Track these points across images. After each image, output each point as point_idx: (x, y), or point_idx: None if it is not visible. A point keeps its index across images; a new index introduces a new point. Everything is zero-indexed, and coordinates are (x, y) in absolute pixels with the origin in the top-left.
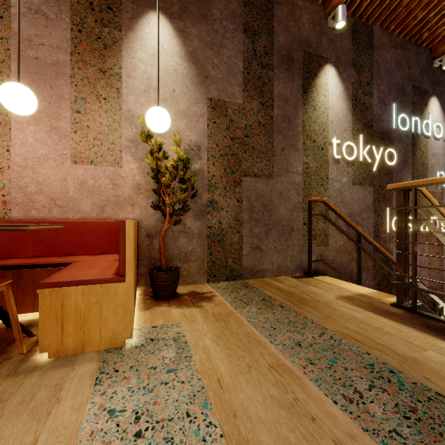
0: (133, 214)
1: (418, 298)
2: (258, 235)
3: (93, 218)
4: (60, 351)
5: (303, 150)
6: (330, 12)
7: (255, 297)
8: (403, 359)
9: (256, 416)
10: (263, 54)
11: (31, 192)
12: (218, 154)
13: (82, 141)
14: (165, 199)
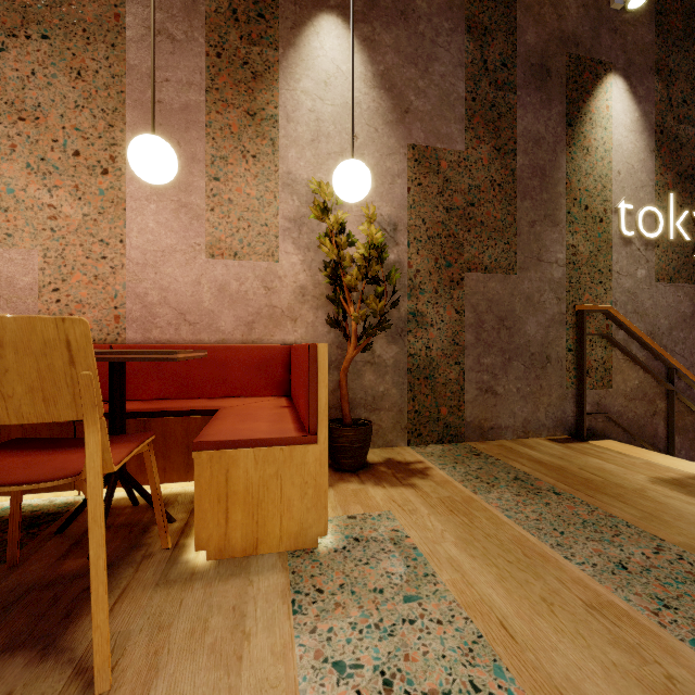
0: (294, 334)
1: None
2: (490, 368)
3: (237, 341)
4: (223, 550)
5: (567, 224)
6: None
7: (501, 474)
8: None
9: None
10: (498, 66)
11: (152, 303)
12: (425, 236)
13: (222, 223)
14: (349, 310)
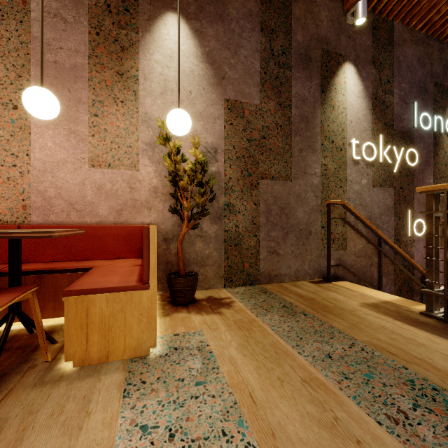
0: (149, 218)
1: (441, 304)
2: (275, 239)
3: (110, 222)
4: (85, 360)
5: (321, 151)
6: (349, 8)
7: (275, 304)
8: (445, 375)
9: (296, 436)
10: (280, 53)
11: (50, 197)
12: (235, 156)
13: (99, 145)
14: (183, 202)
